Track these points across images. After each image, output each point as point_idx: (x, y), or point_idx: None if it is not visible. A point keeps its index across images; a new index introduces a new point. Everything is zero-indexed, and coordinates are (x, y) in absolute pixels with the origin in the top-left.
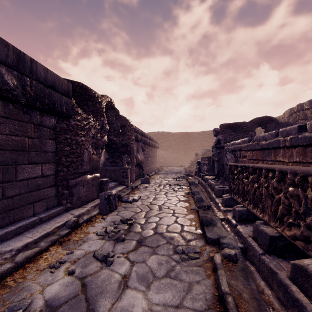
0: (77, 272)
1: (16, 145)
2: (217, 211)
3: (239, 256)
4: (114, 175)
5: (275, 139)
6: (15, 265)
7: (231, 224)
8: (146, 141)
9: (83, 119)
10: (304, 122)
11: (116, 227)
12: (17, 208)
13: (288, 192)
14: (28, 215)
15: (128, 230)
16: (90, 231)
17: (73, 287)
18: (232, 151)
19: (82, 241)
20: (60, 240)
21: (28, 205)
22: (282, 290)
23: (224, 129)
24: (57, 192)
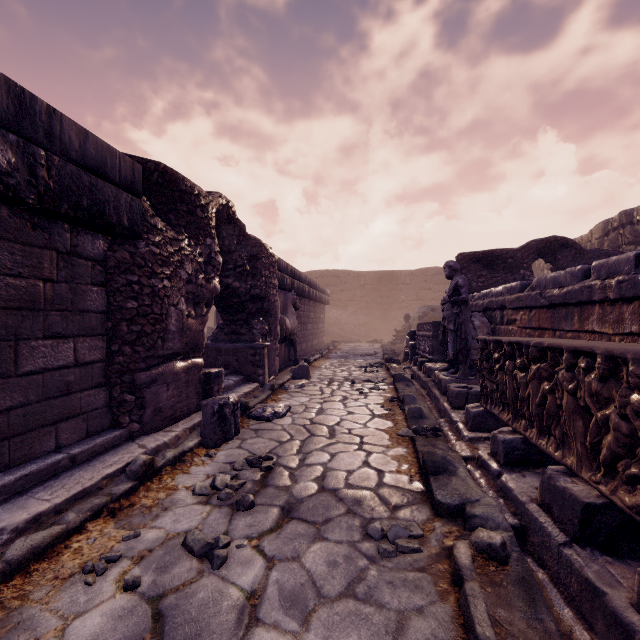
0: (145, 584)
1: (16, 297)
2: (454, 440)
3: (511, 547)
4: (236, 360)
5: (582, 283)
6: (6, 568)
7: (487, 470)
8: (303, 289)
9: (167, 241)
10: (635, 249)
11: (236, 475)
12: (19, 435)
13: (630, 406)
14: (44, 449)
15: (262, 482)
16: (180, 485)
17: (133, 621)
18: (485, 311)
19: (160, 507)
20: (112, 505)
21: (44, 429)
22: (619, 635)
23: (465, 264)
24: (110, 399)
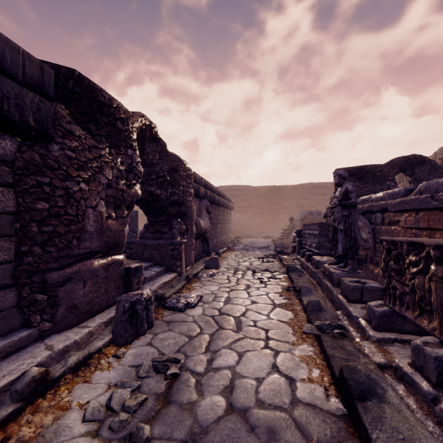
0: None
1: None
2: (359, 338)
3: None
4: (158, 254)
5: None
6: None
7: (414, 387)
8: (214, 197)
9: (86, 148)
10: None
11: (138, 387)
12: None
13: None
14: None
15: (166, 395)
16: (75, 402)
17: None
18: (364, 214)
19: (39, 442)
20: None
21: None
22: None
23: None
24: (19, 299)
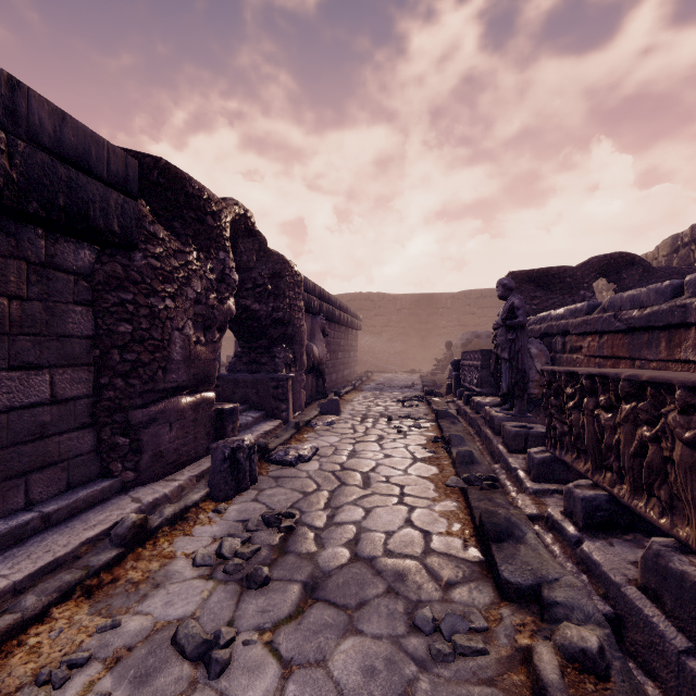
0: None
1: None
2: (515, 493)
3: (610, 651)
4: (255, 394)
5: (673, 302)
6: None
7: (562, 534)
8: (333, 313)
9: (171, 253)
10: None
11: (249, 538)
12: None
13: None
14: (10, 507)
15: (281, 547)
16: (179, 552)
17: None
18: (542, 337)
19: (150, 583)
20: (89, 582)
21: (10, 482)
22: None
23: (517, 284)
24: (98, 443)
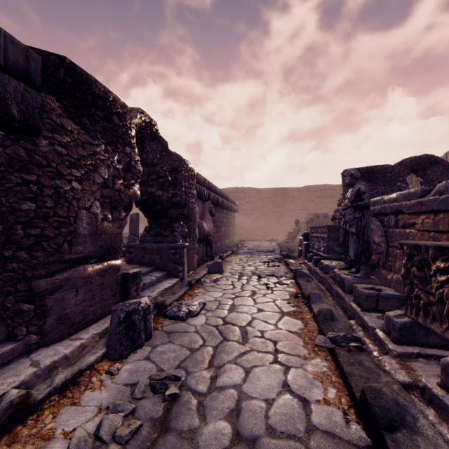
0: None
1: None
2: (377, 352)
3: None
4: (159, 258)
5: None
6: None
7: (447, 413)
8: (218, 199)
9: (79, 144)
10: None
11: (132, 410)
12: None
13: None
14: None
15: (163, 421)
16: (59, 429)
17: None
18: (375, 216)
19: None
20: None
21: None
22: None
23: None
24: (2, 310)
